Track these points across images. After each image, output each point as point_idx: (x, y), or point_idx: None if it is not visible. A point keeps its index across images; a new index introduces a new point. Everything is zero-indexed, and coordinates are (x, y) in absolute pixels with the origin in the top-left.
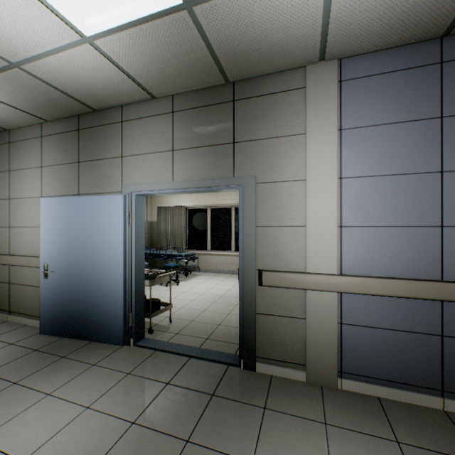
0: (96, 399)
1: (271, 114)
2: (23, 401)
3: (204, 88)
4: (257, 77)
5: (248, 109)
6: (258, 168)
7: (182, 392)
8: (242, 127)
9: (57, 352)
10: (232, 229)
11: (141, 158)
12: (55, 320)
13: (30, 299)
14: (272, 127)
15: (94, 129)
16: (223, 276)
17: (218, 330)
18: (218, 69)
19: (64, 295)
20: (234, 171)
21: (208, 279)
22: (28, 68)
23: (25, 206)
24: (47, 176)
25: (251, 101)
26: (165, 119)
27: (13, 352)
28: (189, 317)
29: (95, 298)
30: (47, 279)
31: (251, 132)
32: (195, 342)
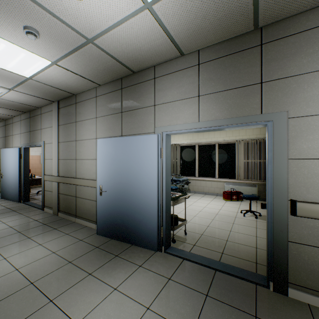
0: (152, 301)
1: (305, 50)
2: (99, 292)
3: (229, 39)
4: (288, 18)
5: (277, 49)
6: (289, 103)
7: (223, 307)
8: (271, 67)
9: (111, 250)
10: (216, 161)
11: (170, 105)
12: (106, 226)
13: (89, 209)
14: (307, 62)
15: (132, 87)
16: (210, 197)
17: (228, 245)
18: (252, 15)
19: (113, 208)
20: (261, 109)
21: (199, 198)
22: (97, 42)
23: (86, 145)
24: (100, 124)
25: (281, 41)
26: (191, 71)
27: (83, 247)
28: (198, 231)
29: (135, 213)
30: (101, 196)
31: (281, 71)
32: (213, 255)
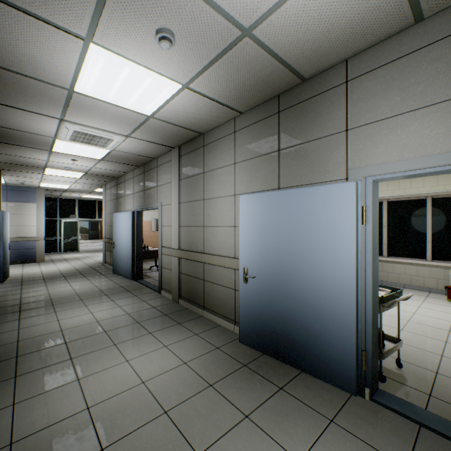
0: None
1: None
2: None
3: None
4: None
5: None
6: None
7: None
8: None
9: (268, 376)
10: (427, 229)
11: (385, 125)
12: (255, 331)
13: (223, 300)
14: None
15: (299, 106)
16: (416, 294)
17: None
18: None
19: (266, 305)
20: None
21: None
22: (258, 32)
23: (218, 206)
24: (241, 172)
25: None
26: (441, 49)
27: (224, 362)
28: (423, 363)
29: (308, 319)
30: (246, 284)
31: None
32: None
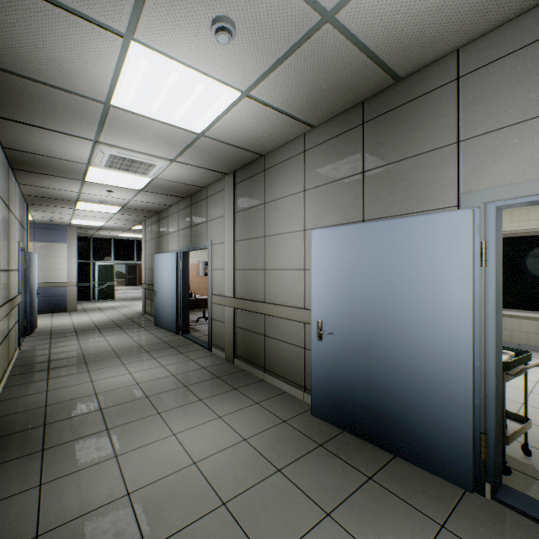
0: None
1: None
2: None
3: None
4: None
5: None
6: None
7: None
8: None
9: (352, 461)
10: None
11: (514, 132)
12: (332, 402)
13: (289, 360)
14: None
15: (391, 114)
16: (537, 358)
17: None
18: None
19: (347, 370)
20: None
21: None
22: (343, 15)
23: (283, 244)
24: (312, 202)
25: None
26: None
27: (294, 440)
28: None
29: (405, 389)
30: (320, 342)
31: None
32: None
